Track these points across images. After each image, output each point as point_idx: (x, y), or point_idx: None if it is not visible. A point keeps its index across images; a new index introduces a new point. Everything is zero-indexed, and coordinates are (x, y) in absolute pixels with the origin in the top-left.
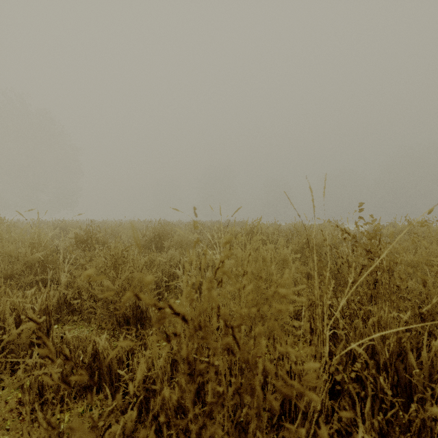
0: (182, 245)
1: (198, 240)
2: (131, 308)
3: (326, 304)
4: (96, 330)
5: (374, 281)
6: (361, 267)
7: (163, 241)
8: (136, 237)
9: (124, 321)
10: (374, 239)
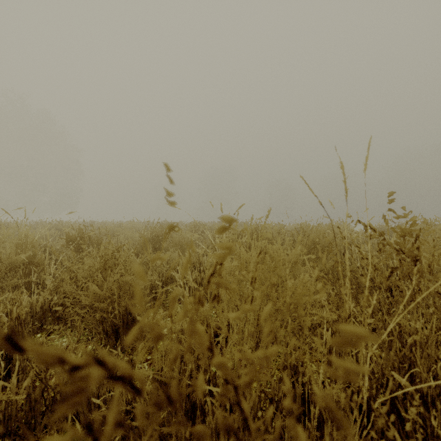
0: (181, 246)
1: (176, 226)
2: (121, 316)
3: (366, 322)
4: (75, 344)
5: (389, 285)
6: (391, 270)
7: (161, 242)
8: (134, 238)
9: (112, 331)
10: (409, 236)
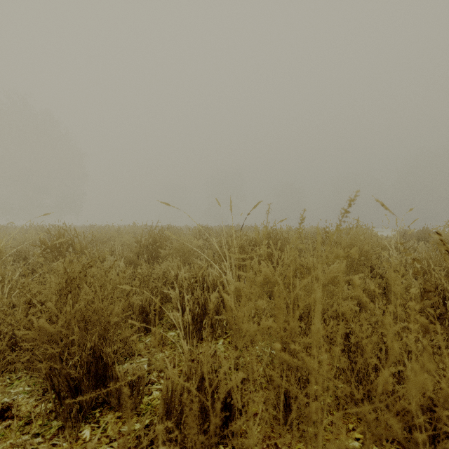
0: (183, 253)
1: None
2: (85, 363)
3: None
4: None
5: None
6: None
7: (159, 249)
8: (131, 244)
9: (69, 389)
10: None
